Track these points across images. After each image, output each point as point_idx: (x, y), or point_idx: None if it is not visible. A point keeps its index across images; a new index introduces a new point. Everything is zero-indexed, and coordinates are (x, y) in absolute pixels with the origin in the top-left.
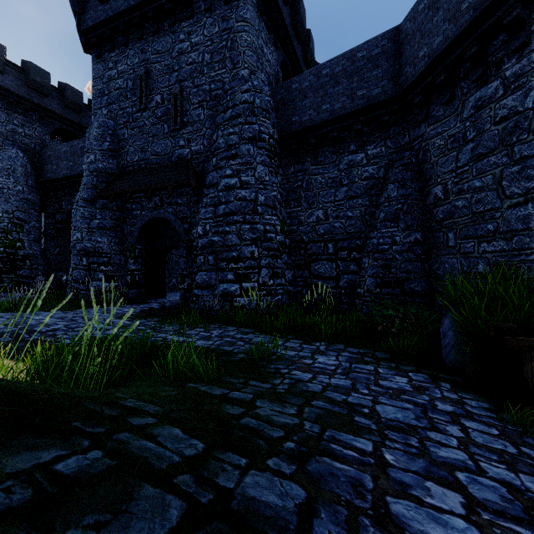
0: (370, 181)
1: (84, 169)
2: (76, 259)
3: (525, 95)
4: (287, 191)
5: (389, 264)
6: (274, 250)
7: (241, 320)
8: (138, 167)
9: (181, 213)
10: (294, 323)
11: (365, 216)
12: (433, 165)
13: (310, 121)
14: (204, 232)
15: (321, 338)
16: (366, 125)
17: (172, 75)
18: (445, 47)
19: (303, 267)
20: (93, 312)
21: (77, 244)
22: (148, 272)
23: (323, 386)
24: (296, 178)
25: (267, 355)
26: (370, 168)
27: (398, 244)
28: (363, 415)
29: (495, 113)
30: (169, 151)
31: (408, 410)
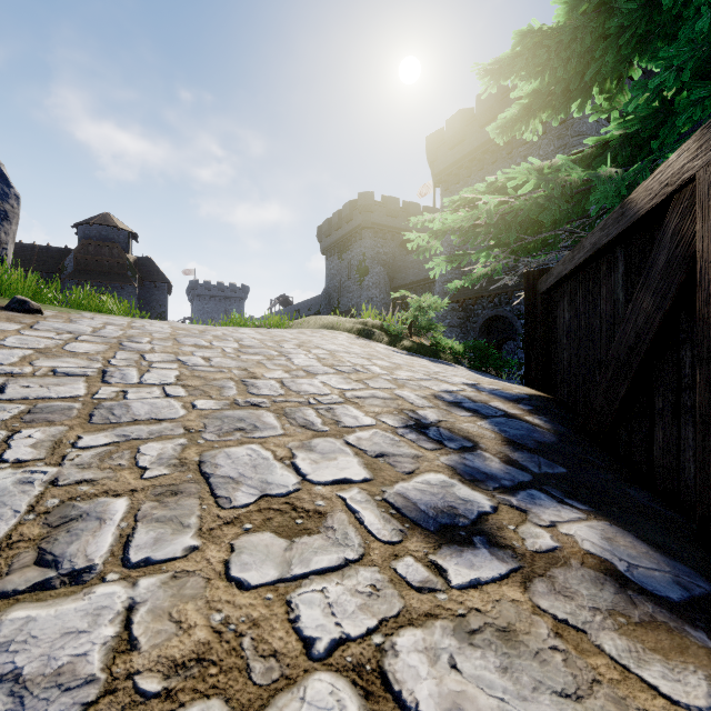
0: None
1: (437, 281)
2: None
3: None
4: None
5: None
6: None
7: None
8: None
9: (517, 310)
10: None
11: None
12: None
13: None
14: None
15: None
16: None
17: None
18: None
19: None
20: None
21: None
22: None
23: None
24: None
25: None
26: None
27: None
28: None
29: None
30: None
31: None
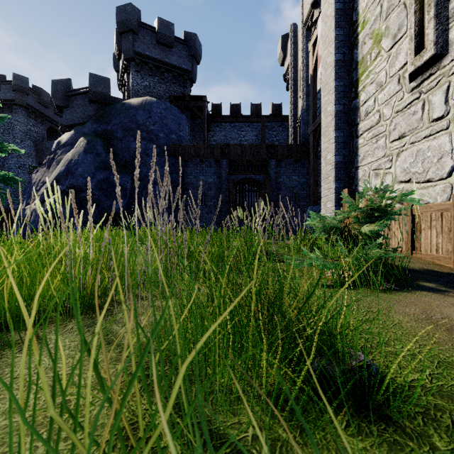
0: None
1: None
2: None
3: None
4: None
5: None
6: None
7: None
8: None
9: None
10: None
11: None
12: None
13: None
14: None
15: None
16: None
17: None
18: None
19: None
20: None
21: None
22: None
23: None
24: None
25: None
26: None
27: None
28: None
29: None
30: None
31: None
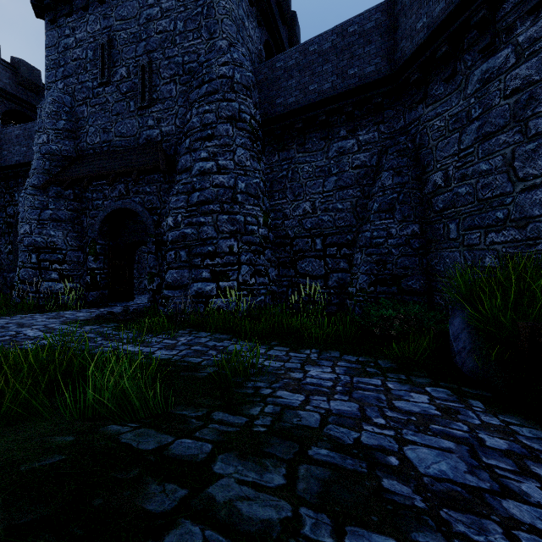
0: (362, 170)
1: (35, 151)
2: (23, 256)
3: (541, 61)
4: (271, 181)
5: (384, 260)
6: (257, 245)
7: (216, 324)
8: (100, 150)
9: (150, 203)
10: (279, 326)
11: (357, 208)
12: (432, 150)
13: (297, 103)
14: (176, 223)
15: (311, 344)
16: (358, 108)
17: (139, 45)
18: (448, 14)
19: (288, 265)
20: (38, 317)
21: (24, 238)
22: (112, 271)
23: (321, 416)
24: (281, 167)
25: (244, 367)
26: (361, 156)
27: (394, 237)
28: (393, 474)
29: (505, 85)
30: (136, 132)
31: (451, 454)
